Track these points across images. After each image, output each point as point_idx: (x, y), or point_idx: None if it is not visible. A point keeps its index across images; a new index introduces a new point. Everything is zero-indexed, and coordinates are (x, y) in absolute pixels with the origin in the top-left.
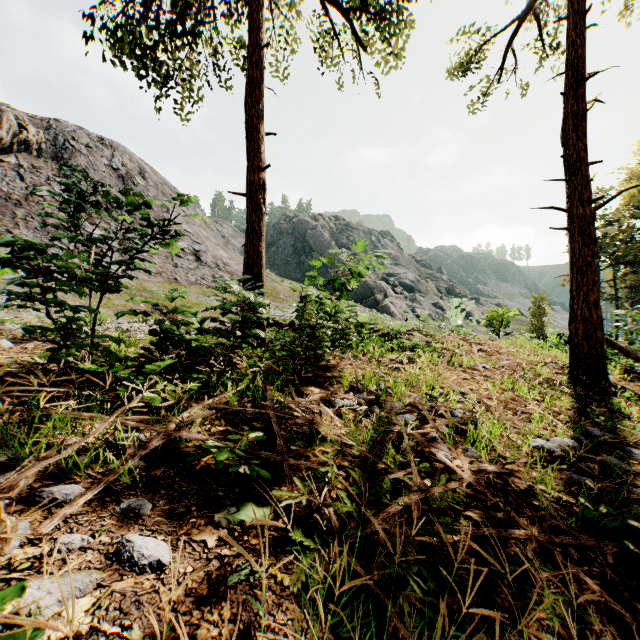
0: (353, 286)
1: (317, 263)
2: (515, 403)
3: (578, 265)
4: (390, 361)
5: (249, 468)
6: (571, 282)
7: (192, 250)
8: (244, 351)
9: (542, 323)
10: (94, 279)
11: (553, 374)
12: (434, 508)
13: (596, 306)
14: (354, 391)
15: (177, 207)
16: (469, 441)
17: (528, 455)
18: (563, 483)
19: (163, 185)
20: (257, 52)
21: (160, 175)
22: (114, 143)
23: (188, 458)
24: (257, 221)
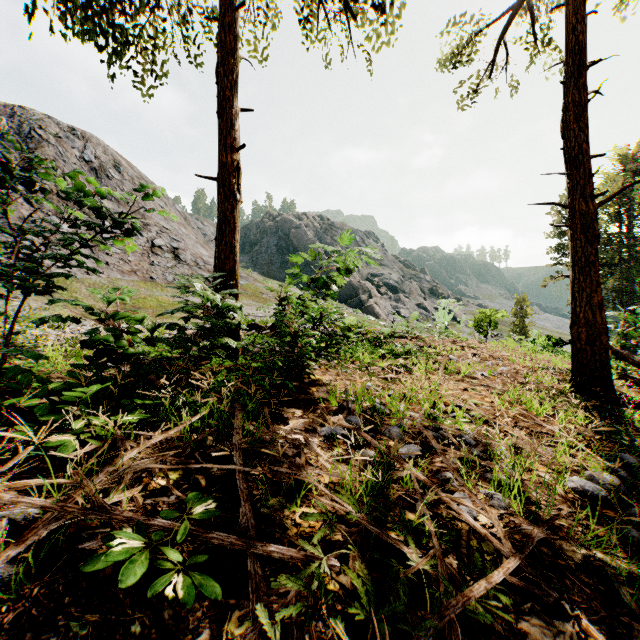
0: (340, 286)
1: (300, 260)
2: (526, 420)
3: (581, 265)
4: (382, 370)
5: (185, 581)
6: (573, 283)
7: (170, 248)
8: (212, 362)
9: (524, 324)
10: (2, 274)
11: (553, 381)
12: (473, 619)
13: (600, 309)
14: (344, 412)
15: (155, 203)
16: (493, 484)
17: (565, 499)
18: (620, 543)
19: (140, 180)
20: (230, 14)
21: (137, 169)
22: (87, 134)
23: (85, 565)
24: (230, 209)
